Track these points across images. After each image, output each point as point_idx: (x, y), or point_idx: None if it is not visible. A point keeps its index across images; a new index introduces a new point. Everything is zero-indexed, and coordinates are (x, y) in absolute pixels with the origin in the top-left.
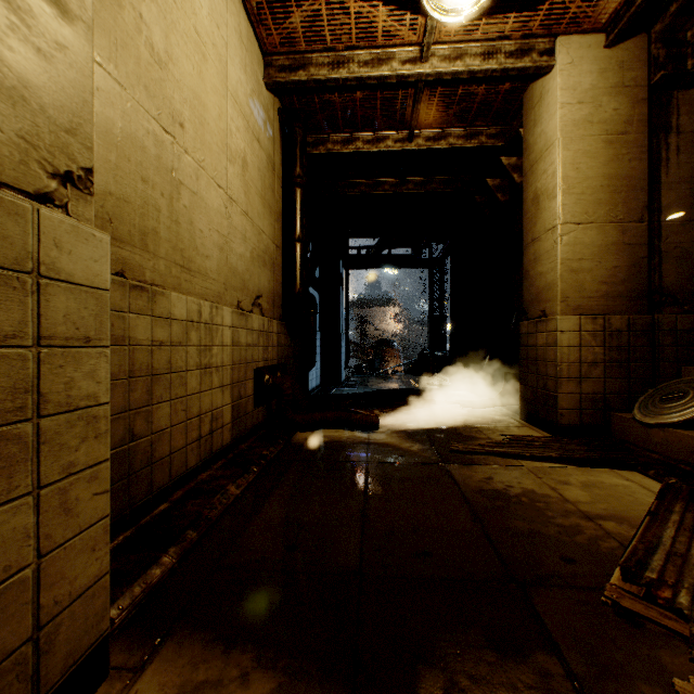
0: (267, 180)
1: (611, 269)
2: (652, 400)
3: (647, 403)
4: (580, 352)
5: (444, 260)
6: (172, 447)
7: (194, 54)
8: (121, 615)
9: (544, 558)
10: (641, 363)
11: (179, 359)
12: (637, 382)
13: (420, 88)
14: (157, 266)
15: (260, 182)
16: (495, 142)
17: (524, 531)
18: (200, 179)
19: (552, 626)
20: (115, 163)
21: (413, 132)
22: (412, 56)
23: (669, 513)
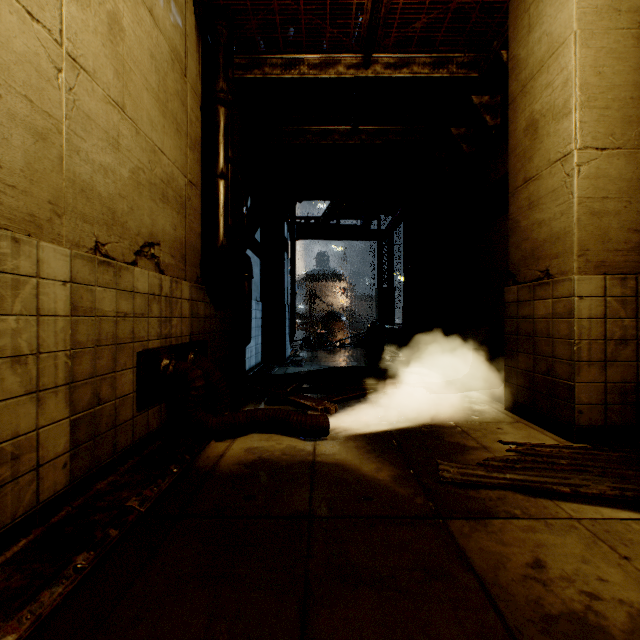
0: (170, 82)
1: None
2: None
3: None
4: (605, 326)
5: (392, 232)
6: None
7: None
8: None
9: None
10: None
11: None
12: None
13: None
14: None
15: (156, 77)
16: (467, 73)
17: None
18: None
19: None
20: None
21: (371, 52)
22: None
23: None
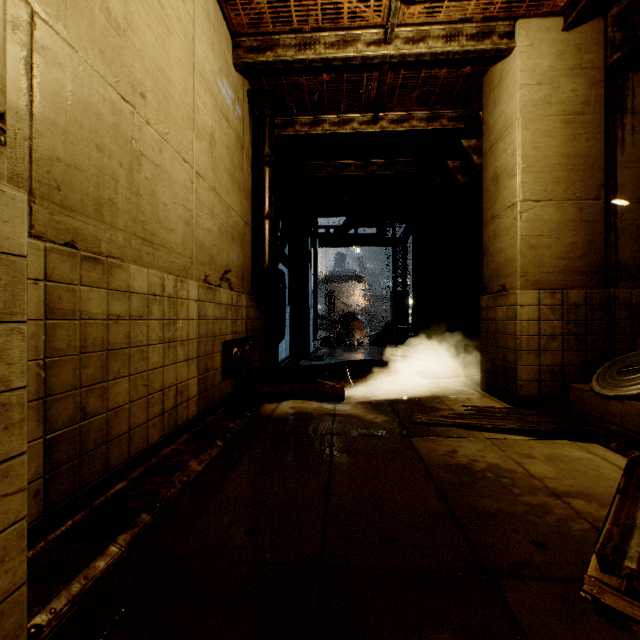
0: (236, 158)
1: (568, 245)
2: (610, 372)
3: (605, 376)
4: (539, 326)
5: (406, 239)
6: (132, 423)
7: (157, 25)
8: (53, 620)
9: (515, 543)
10: (598, 336)
11: (139, 333)
12: (594, 354)
13: (384, 70)
14: (115, 237)
15: (229, 160)
16: (455, 125)
17: (491, 511)
18: (163, 152)
19: (530, 629)
20: (64, 127)
21: (378, 115)
22: (377, 38)
23: (639, 491)
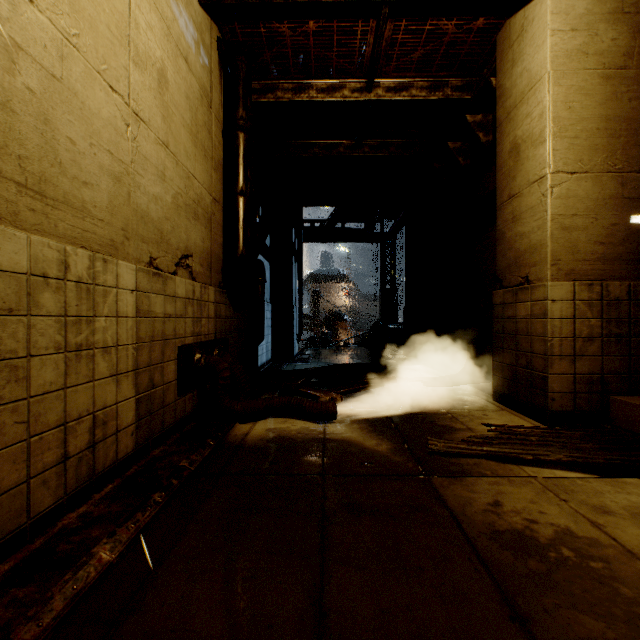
0: (200, 115)
1: (608, 227)
2: None
3: None
4: (574, 325)
5: (395, 235)
6: None
7: None
8: None
9: None
10: None
11: (7, 337)
12: (638, 360)
13: (383, 15)
14: None
15: (190, 114)
16: (460, 95)
17: None
18: (68, 60)
19: None
20: None
21: (373, 79)
22: None
23: None
